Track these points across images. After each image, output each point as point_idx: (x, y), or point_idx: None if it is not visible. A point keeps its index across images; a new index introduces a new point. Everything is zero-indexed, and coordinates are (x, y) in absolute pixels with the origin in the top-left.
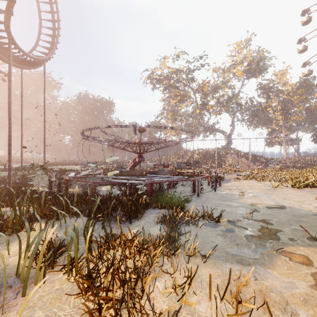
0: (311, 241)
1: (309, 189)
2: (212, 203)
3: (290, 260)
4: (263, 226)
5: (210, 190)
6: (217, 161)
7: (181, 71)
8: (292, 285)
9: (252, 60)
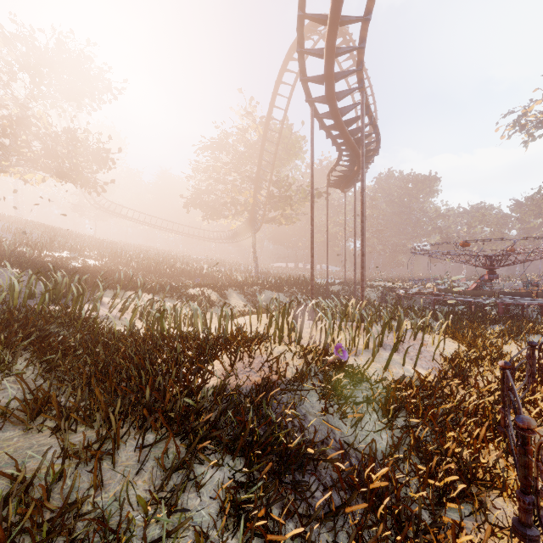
0: None
1: None
2: None
3: None
4: None
5: None
6: None
7: None
8: None
9: None
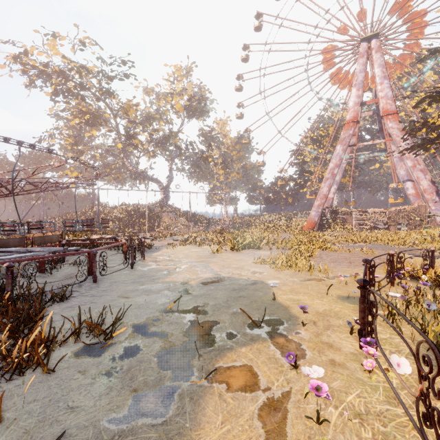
0: (253, 330)
1: (247, 251)
2: (119, 291)
3: (228, 390)
4: (193, 321)
5: (125, 267)
6: (150, 222)
7: (88, 71)
8: None
9: (193, 96)
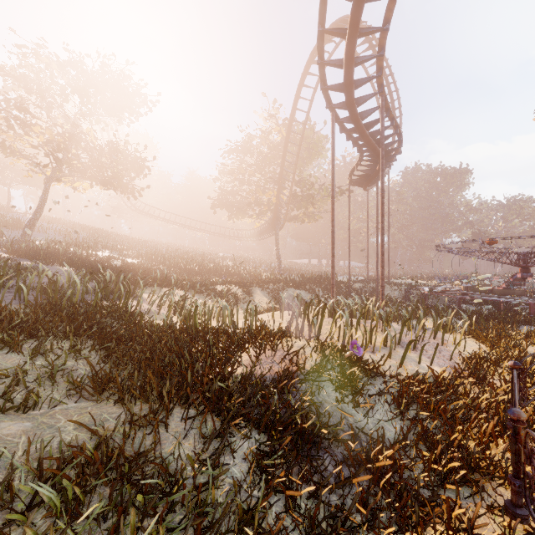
0: None
1: None
2: None
3: None
4: None
5: None
6: None
7: None
8: None
9: None
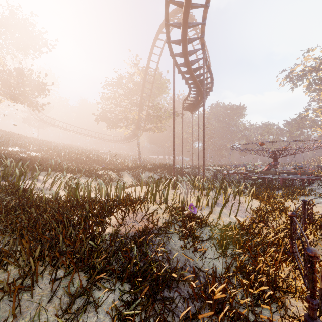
0: None
1: None
2: None
3: None
4: None
5: None
6: None
7: None
8: None
9: None
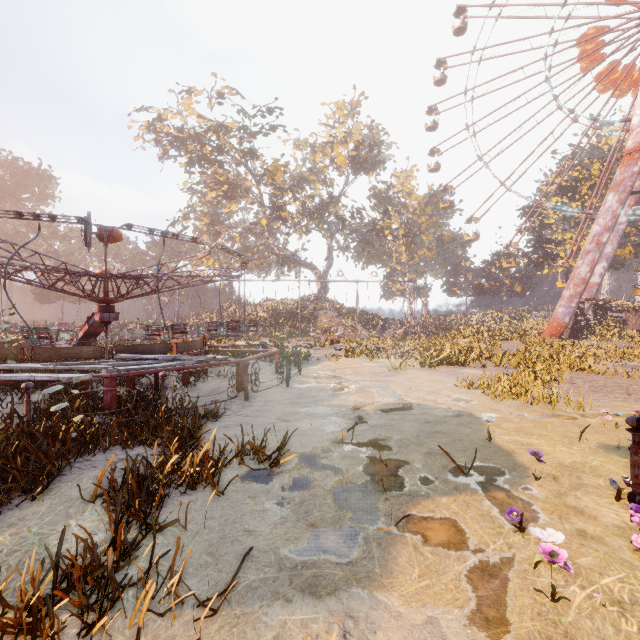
0: (458, 478)
1: (445, 369)
2: (276, 413)
3: (425, 543)
4: (373, 457)
5: (278, 383)
6: (302, 324)
7: (228, 129)
8: (434, 629)
9: (362, 142)
